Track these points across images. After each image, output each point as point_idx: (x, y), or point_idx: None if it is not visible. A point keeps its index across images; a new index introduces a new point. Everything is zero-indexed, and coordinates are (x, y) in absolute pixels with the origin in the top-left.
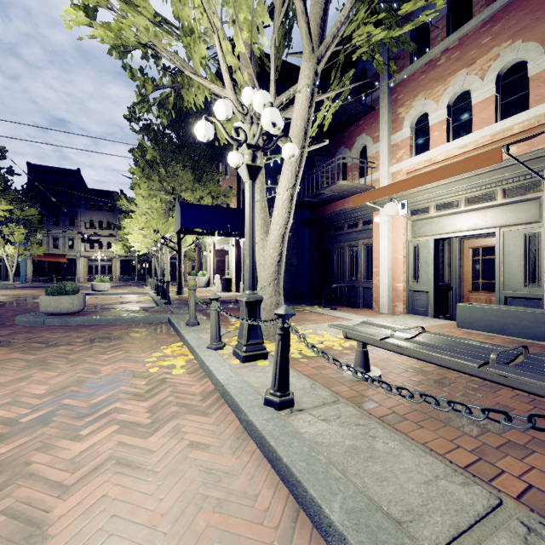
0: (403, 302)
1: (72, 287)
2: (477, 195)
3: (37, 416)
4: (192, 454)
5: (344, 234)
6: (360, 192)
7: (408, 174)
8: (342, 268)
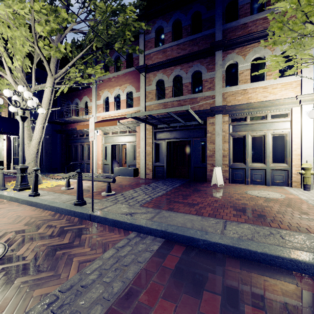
0: (101, 169)
1: None
2: (122, 131)
3: None
4: (2, 209)
5: (78, 139)
6: (85, 121)
7: (102, 118)
8: (77, 155)
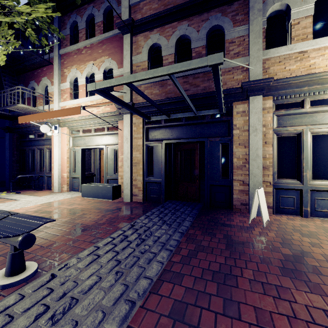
0: (67, 184)
1: None
2: (98, 128)
3: None
4: None
5: (36, 140)
6: None
7: None
8: (35, 164)
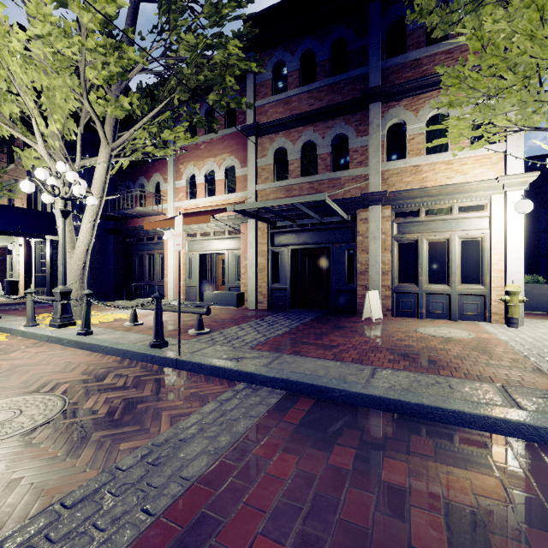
0: (182, 294)
1: None
2: (218, 231)
3: None
4: (40, 353)
5: (144, 244)
6: (155, 215)
7: (185, 210)
8: (143, 271)
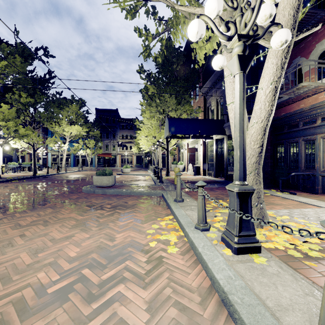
0: None
1: (109, 171)
2: None
3: (60, 287)
4: None
5: (299, 130)
6: (320, 91)
7: None
8: (296, 159)
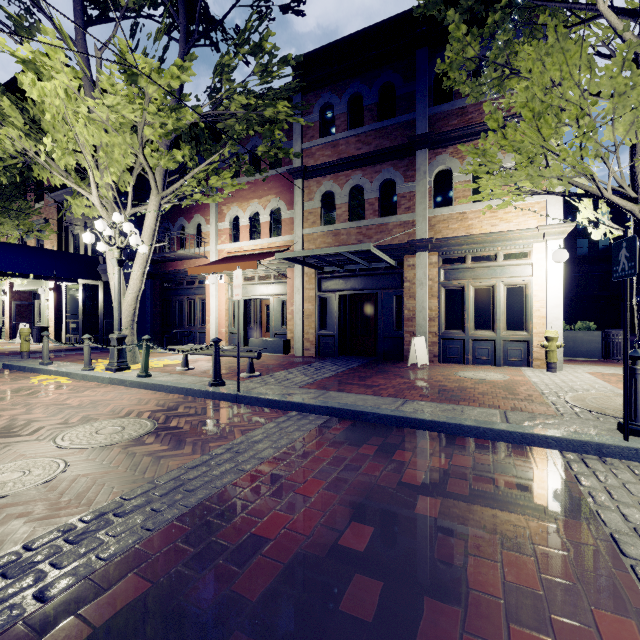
0: (225, 341)
1: None
2: (263, 275)
3: None
4: (109, 392)
5: (184, 289)
6: (197, 258)
7: (228, 253)
8: (183, 317)
